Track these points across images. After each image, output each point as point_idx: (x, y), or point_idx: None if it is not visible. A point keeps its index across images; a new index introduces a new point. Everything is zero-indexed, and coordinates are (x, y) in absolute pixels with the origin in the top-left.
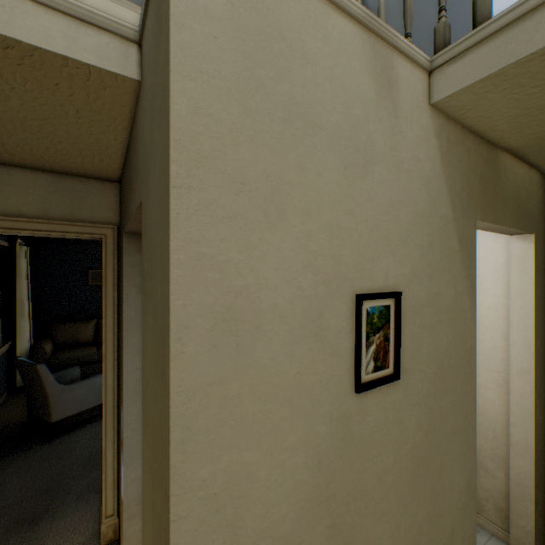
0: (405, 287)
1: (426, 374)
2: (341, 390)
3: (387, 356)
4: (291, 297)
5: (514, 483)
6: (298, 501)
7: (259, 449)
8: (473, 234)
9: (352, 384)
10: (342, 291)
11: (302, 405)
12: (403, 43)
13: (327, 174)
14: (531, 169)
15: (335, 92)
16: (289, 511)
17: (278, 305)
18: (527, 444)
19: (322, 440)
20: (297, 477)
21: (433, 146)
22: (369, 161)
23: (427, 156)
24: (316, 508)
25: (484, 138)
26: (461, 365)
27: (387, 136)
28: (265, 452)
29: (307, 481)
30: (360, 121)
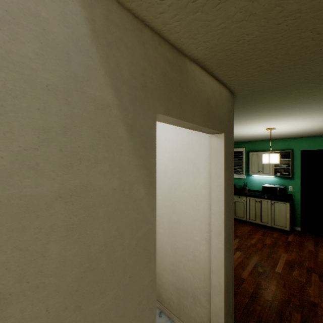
0: None
1: (57, 286)
2: None
3: None
4: None
5: (213, 314)
6: None
7: None
8: (151, 125)
9: None
10: None
11: None
12: None
13: None
14: (222, 85)
15: None
16: None
17: None
18: (220, 286)
19: None
20: None
21: (76, 14)
22: None
23: (60, 19)
24: None
25: (168, 40)
26: (133, 254)
27: None
28: None
29: None
30: None
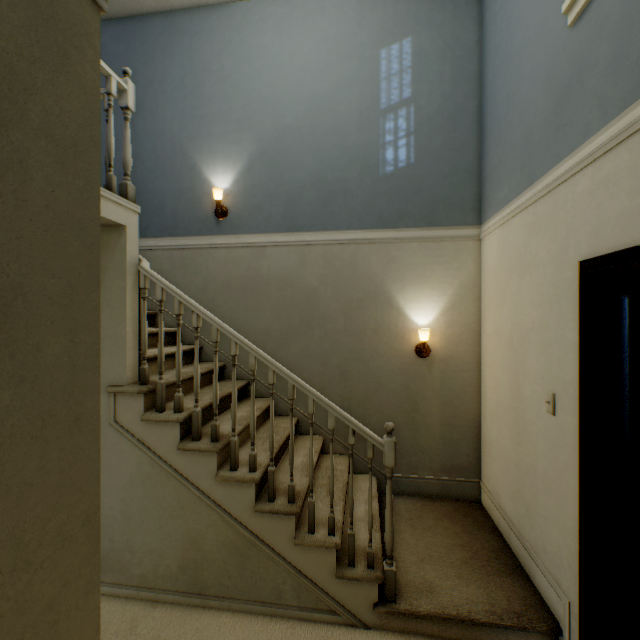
0: None
1: None
2: None
3: None
4: None
5: None
6: None
7: None
8: None
9: None
10: None
11: None
12: None
13: None
14: None
15: None
16: None
17: None
18: None
19: None
20: None
21: None
22: None
23: None
24: None
25: None
26: None
27: None
28: None
29: None
30: None
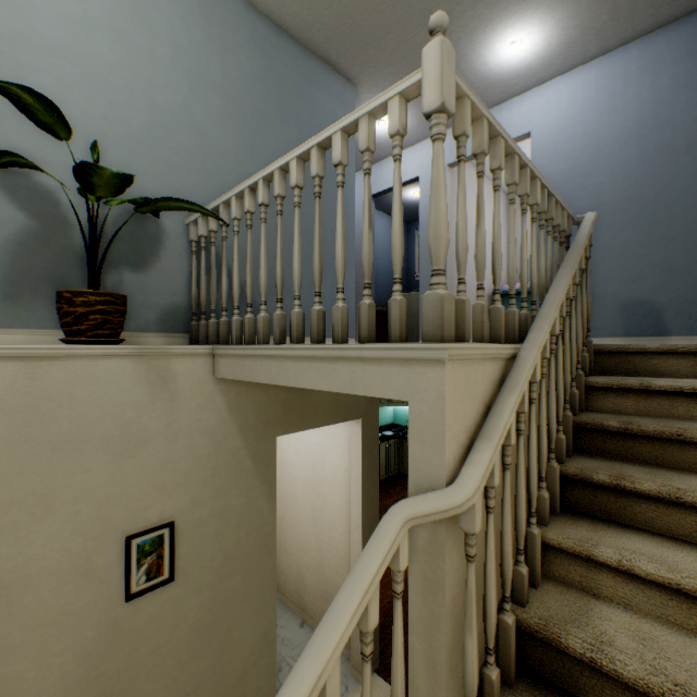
0: (185, 513)
1: (211, 567)
2: (112, 603)
3: (163, 567)
4: (60, 558)
5: None
6: (67, 684)
7: (29, 659)
8: (272, 448)
9: (124, 596)
10: (113, 538)
11: (71, 623)
12: (180, 349)
13: (97, 468)
14: None
15: (105, 411)
16: (58, 692)
17: (47, 566)
18: None
19: (91, 640)
20: (66, 669)
21: (220, 403)
22: (143, 442)
23: (212, 413)
24: (85, 685)
25: None
26: (257, 548)
27: (164, 417)
28: (34, 660)
29: (76, 669)
30: (133, 419)
